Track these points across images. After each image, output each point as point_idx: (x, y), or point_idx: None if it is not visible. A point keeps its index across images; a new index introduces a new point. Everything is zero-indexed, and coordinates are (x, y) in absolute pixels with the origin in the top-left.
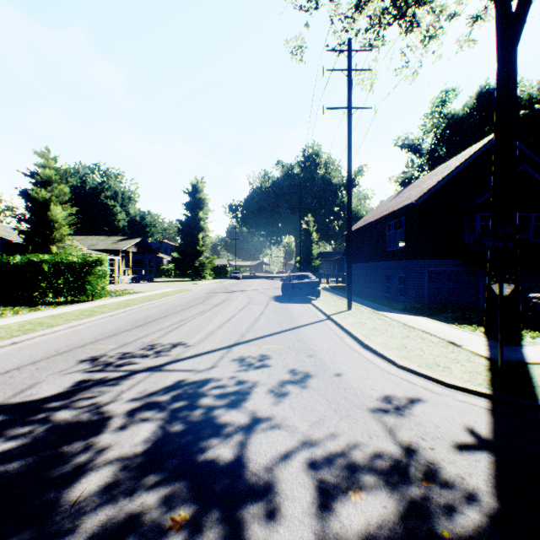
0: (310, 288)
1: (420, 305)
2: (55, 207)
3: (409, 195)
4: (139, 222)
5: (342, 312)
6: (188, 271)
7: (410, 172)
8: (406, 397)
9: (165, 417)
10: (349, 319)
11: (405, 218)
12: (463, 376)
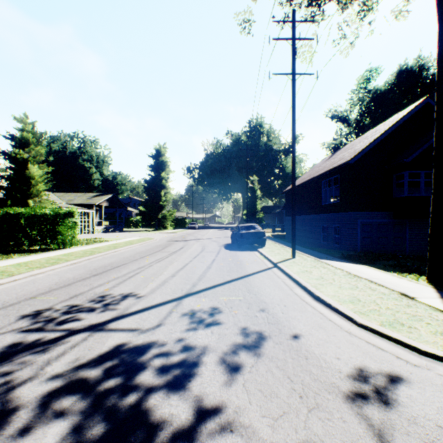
0: (256, 238)
1: (356, 253)
2: (32, 166)
3: (343, 156)
4: (111, 181)
5: (287, 260)
6: (152, 222)
7: (339, 139)
8: (381, 372)
9: (86, 408)
10: (295, 267)
11: (340, 175)
12: (437, 341)
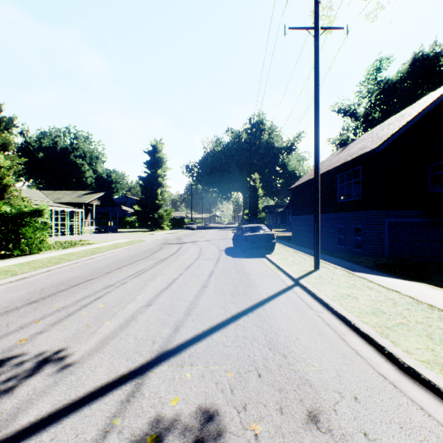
0: (264, 241)
1: (389, 261)
2: None
3: (362, 145)
4: (106, 179)
5: (310, 274)
6: (148, 222)
7: (346, 134)
8: None
9: None
10: (328, 287)
11: (362, 167)
12: None
